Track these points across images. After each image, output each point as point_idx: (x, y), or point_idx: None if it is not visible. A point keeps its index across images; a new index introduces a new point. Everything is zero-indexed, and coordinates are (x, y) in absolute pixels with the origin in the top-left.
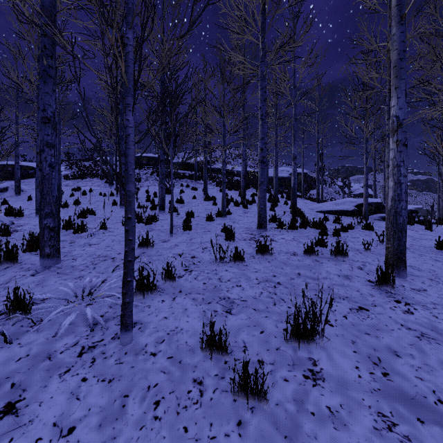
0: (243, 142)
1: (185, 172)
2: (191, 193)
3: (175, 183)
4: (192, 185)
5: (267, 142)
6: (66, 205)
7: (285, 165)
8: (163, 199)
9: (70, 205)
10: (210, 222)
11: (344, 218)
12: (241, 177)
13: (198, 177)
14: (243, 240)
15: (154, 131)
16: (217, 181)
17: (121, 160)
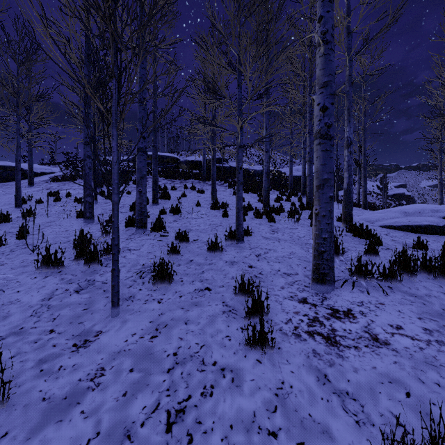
0: (267, 126)
1: (193, 172)
2: (195, 197)
3: (179, 184)
4: (199, 186)
5: (336, 93)
6: (6, 218)
7: (306, 163)
8: (141, 211)
9: (17, 218)
10: (213, 256)
11: (439, 240)
12: (264, 175)
13: (207, 177)
14: (293, 336)
15: (52, 46)
16: (230, 182)
17: (85, 151)
